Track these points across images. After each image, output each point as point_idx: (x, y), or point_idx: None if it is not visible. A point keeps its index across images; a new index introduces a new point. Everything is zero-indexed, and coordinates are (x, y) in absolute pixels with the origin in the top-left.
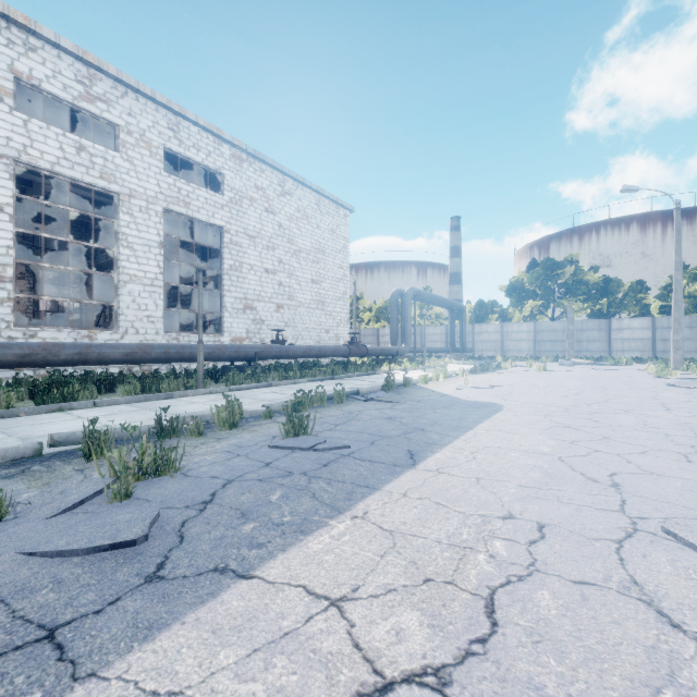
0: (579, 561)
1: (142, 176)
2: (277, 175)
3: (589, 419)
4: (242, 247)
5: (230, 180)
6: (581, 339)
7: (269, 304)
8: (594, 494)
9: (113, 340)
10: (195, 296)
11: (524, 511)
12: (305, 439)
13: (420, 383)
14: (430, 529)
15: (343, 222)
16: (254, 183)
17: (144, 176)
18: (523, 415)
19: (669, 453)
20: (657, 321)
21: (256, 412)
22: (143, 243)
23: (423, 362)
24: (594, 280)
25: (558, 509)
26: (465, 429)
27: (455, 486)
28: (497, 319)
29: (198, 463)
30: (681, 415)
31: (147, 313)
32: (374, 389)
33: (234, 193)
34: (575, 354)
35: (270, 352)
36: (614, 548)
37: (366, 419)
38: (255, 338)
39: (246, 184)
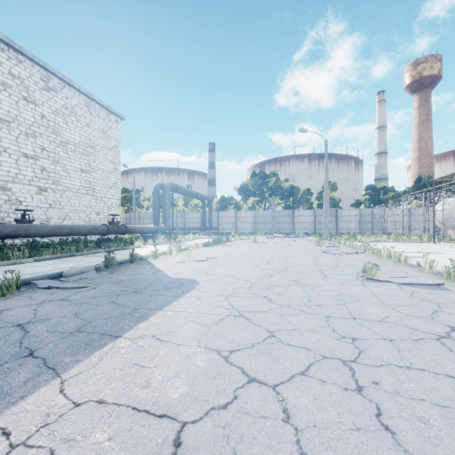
0: None
1: None
2: (39, 70)
3: (265, 298)
4: None
5: None
6: (279, 221)
7: (29, 186)
8: None
9: None
10: None
11: None
12: None
13: (151, 258)
14: None
15: (114, 126)
16: (8, 70)
17: None
18: (206, 297)
19: (334, 366)
20: (316, 212)
21: None
22: None
23: (176, 237)
24: (286, 186)
25: None
26: (105, 341)
27: None
28: (233, 208)
29: None
30: (334, 283)
31: None
32: (89, 268)
33: None
34: (276, 231)
35: (0, 231)
36: None
37: None
38: (9, 217)
39: None
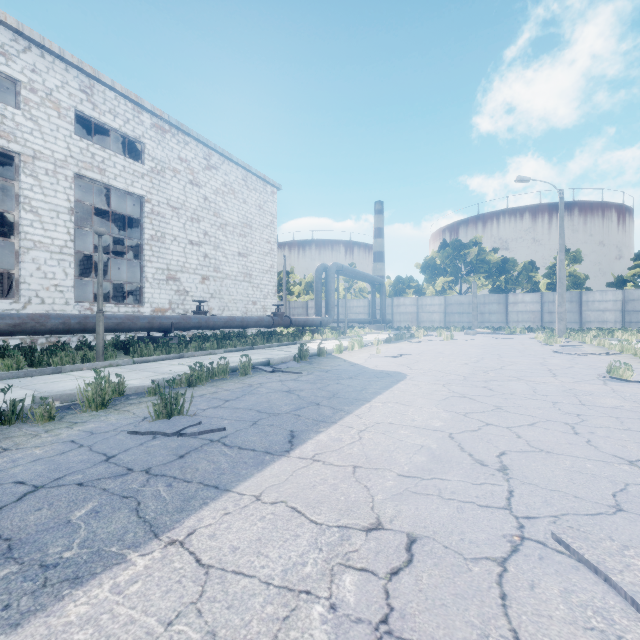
0: (450, 606)
1: (48, 138)
2: (202, 149)
3: (485, 388)
4: (164, 218)
5: (151, 149)
6: (483, 311)
7: (194, 275)
8: (479, 484)
9: (13, 310)
10: (116, 266)
11: (396, 516)
12: (177, 421)
13: (335, 353)
14: (266, 559)
15: (270, 199)
16: (177, 154)
17: (51, 138)
18: (423, 384)
19: (557, 424)
20: (545, 296)
21: (142, 387)
22: (50, 208)
23: (344, 332)
24: (494, 260)
25: (436, 509)
26: (362, 402)
27: (325, 480)
28: (413, 293)
29: (16, 461)
30: (566, 381)
31: (55, 281)
32: (286, 359)
33: (156, 163)
34: (479, 325)
35: (188, 322)
36: (496, 574)
37: (262, 393)
38: (178, 309)
39: (169, 155)
